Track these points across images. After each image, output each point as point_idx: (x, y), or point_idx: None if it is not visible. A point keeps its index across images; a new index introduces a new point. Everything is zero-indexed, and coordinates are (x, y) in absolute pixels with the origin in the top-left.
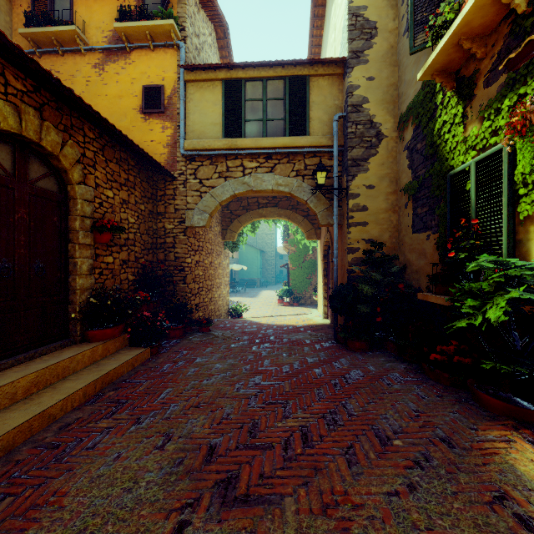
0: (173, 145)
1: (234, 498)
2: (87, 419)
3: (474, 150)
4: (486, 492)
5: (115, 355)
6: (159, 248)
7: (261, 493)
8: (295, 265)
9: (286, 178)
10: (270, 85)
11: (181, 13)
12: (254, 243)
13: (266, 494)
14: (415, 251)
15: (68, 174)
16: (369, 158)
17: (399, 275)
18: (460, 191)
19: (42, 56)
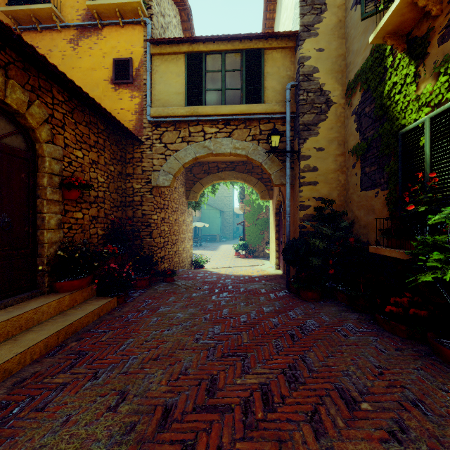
0: (141, 113)
1: None
2: (44, 373)
3: (427, 107)
4: None
5: (82, 304)
6: (128, 206)
7: None
8: (250, 223)
9: (243, 142)
10: (228, 58)
11: None
12: (215, 204)
13: None
14: (364, 207)
15: (35, 133)
16: (319, 123)
17: (347, 230)
18: (412, 148)
19: (23, 33)
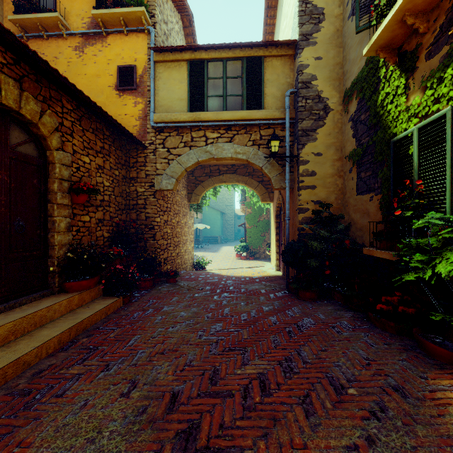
0: (144, 118)
1: (195, 451)
2: (59, 365)
3: (416, 118)
4: (445, 447)
5: (90, 304)
6: (132, 209)
7: (221, 445)
8: (251, 225)
9: (244, 147)
10: (230, 65)
11: (151, 2)
12: (216, 206)
13: (226, 446)
14: (359, 211)
15: (46, 141)
16: (317, 129)
17: (344, 233)
18: (402, 155)
19: (29, 40)
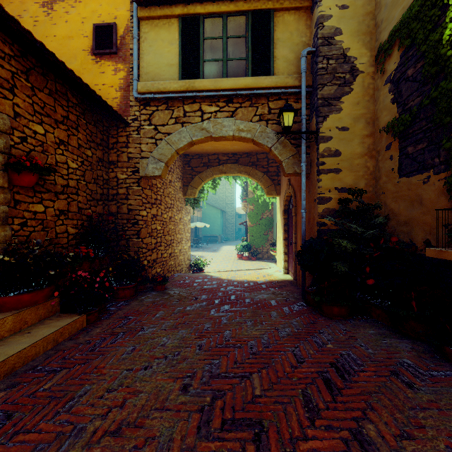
0: (126, 89)
1: None
2: None
3: None
4: None
5: (35, 326)
6: (111, 199)
7: None
8: (253, 222)
9: (248, 123)
10: (231, 22)
11: None
12: (216, 204)
13: None
14: (404, 199)
15: None
16: (342, 97)
17: (378, 228)
18: None
19: None
